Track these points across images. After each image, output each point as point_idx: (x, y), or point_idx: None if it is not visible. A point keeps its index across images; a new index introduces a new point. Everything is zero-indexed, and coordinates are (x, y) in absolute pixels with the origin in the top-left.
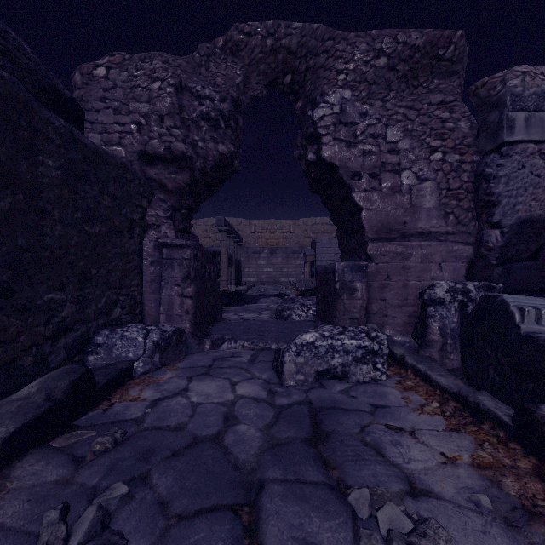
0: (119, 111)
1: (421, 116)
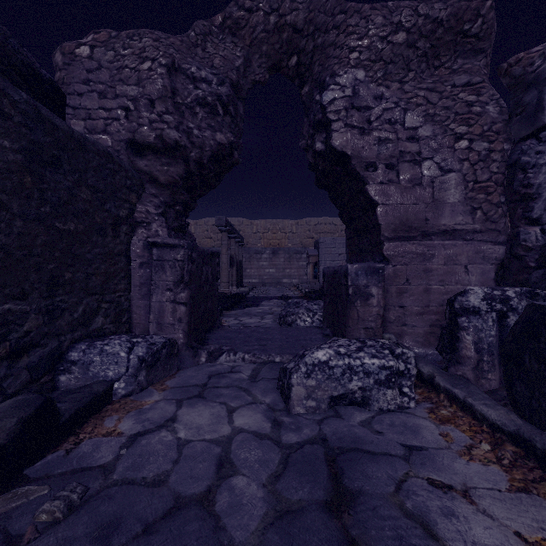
0: (105, 94)
1: (444, 99)
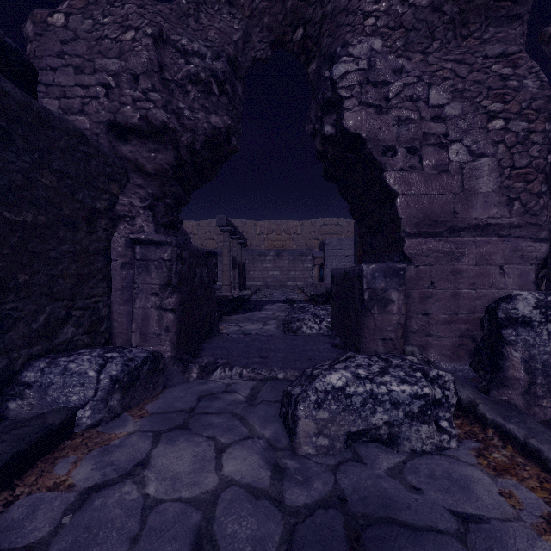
0: (82, 69)
1: (475, 72)
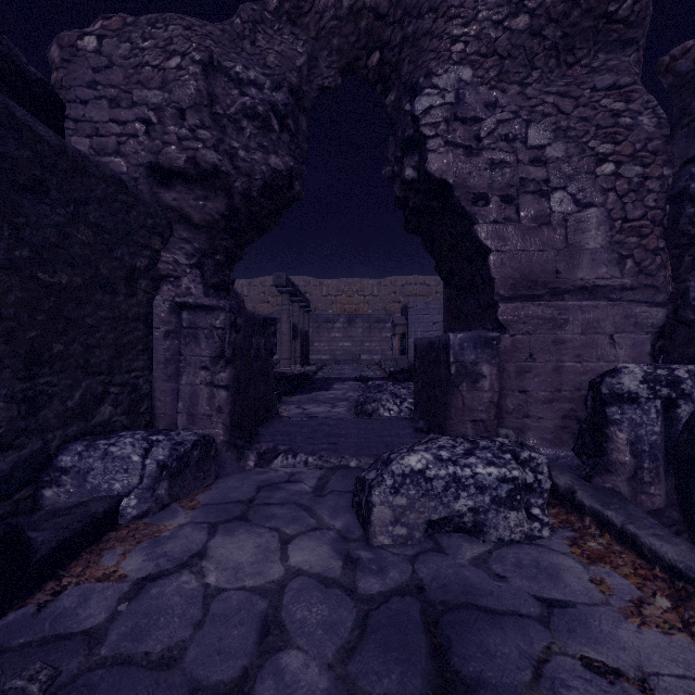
0: (117, 102)
1: (581, 107)
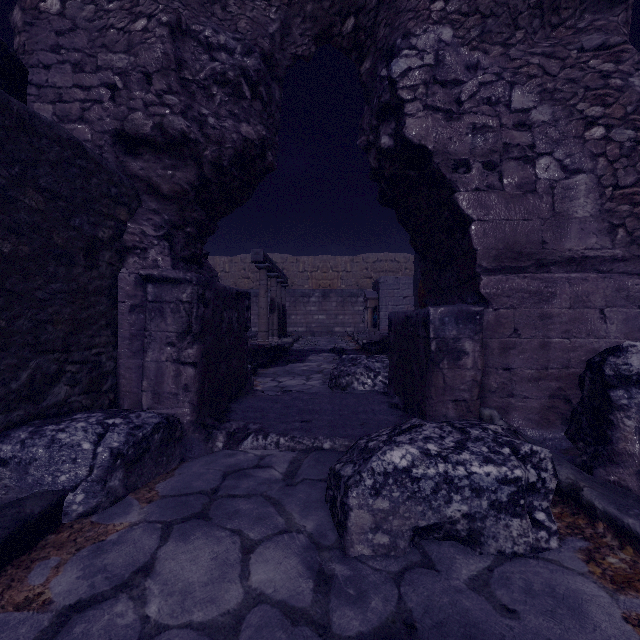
0: (81, 66)
1: (568, 68)
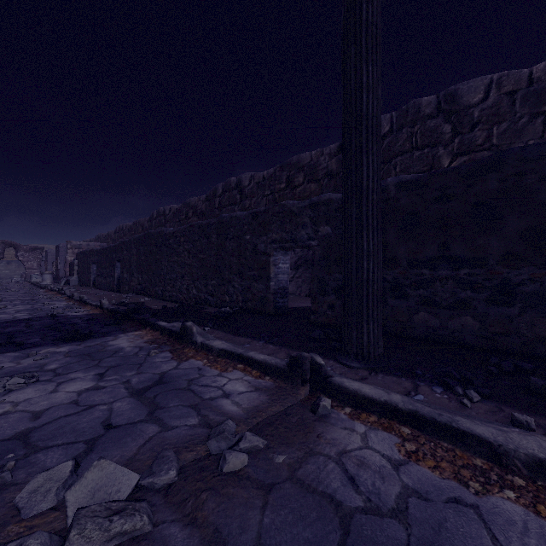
0: None
1: (35, 255)
